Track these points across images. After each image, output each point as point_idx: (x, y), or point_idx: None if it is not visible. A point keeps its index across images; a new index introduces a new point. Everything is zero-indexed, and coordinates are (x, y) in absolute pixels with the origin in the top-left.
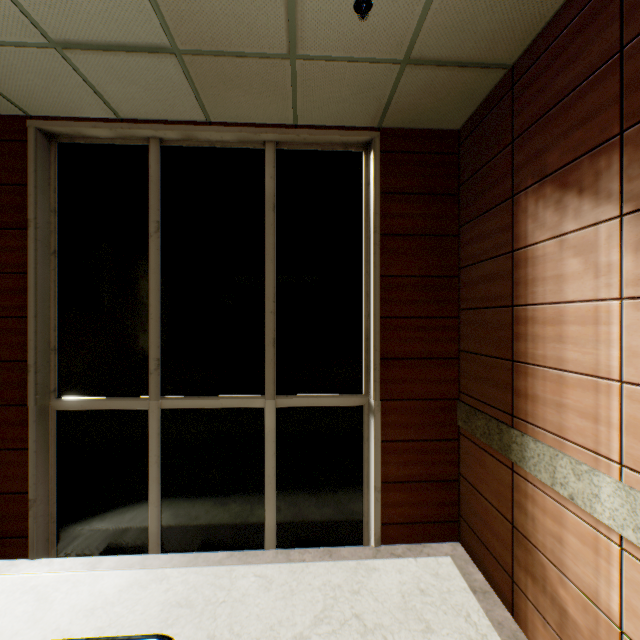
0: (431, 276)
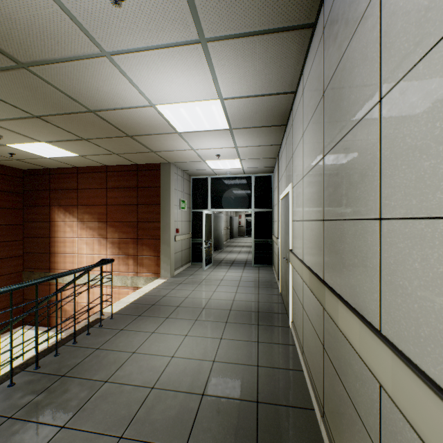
0: (12, 224)
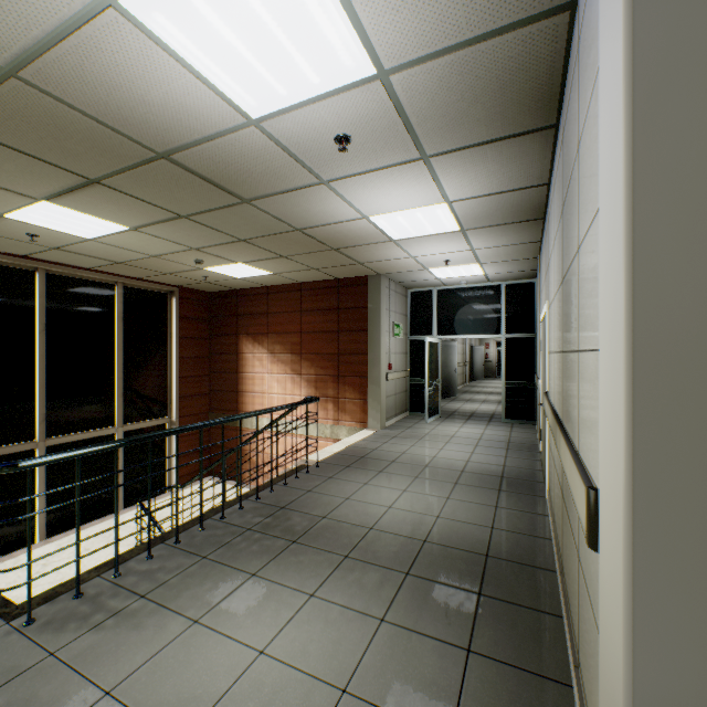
0: (200, 357)
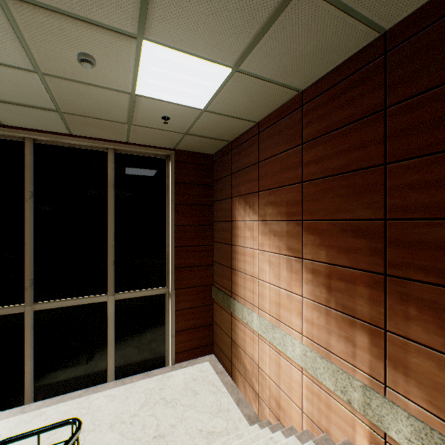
0: (200, 225)
